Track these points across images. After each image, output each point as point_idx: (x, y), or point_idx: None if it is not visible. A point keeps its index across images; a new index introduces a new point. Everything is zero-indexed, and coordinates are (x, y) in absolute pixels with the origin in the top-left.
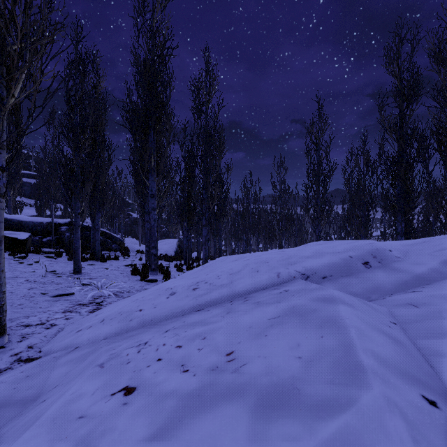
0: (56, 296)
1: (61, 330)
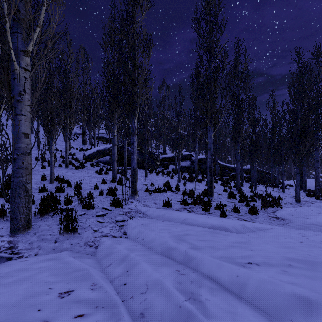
0: (292, 198)
1: (310, 205)
